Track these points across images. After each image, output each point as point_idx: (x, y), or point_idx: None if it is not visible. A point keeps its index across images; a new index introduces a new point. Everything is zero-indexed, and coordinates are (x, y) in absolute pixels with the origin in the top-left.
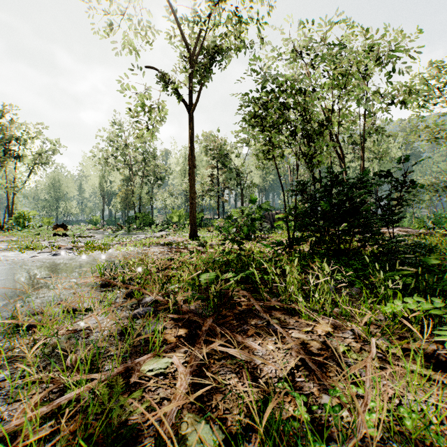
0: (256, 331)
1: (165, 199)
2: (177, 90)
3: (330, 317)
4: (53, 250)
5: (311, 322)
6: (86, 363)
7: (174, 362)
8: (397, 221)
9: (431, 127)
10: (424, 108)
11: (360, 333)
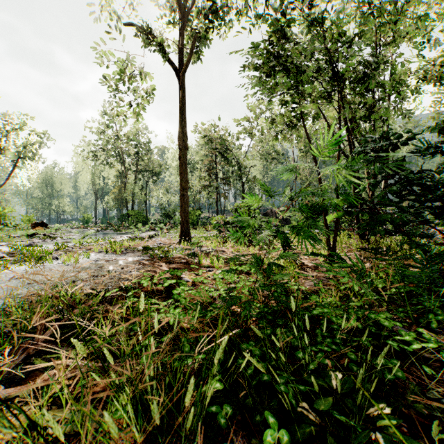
0: None
1: (160, 196)
2: (163, 45)
3: None
4: None
5: None
6: None
7: None
8: None
9: None
10: None
11: None
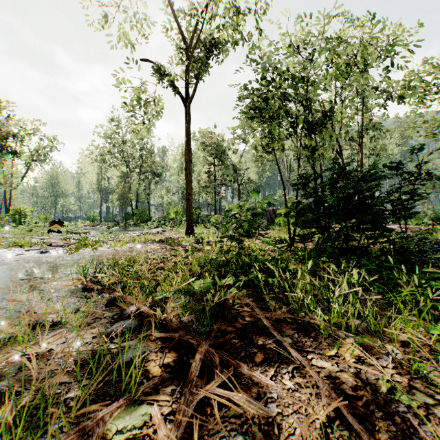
0: (266, 356)
1: (162, 195)
2: (173, 82)
3: (354, 333)
4: (43, 247)
5: (359, 366)
6: (24, 421)
7: (153, 417)
8: (410, 217)
9: (430, 123)
10: (422, 104)
11: (400, 359)
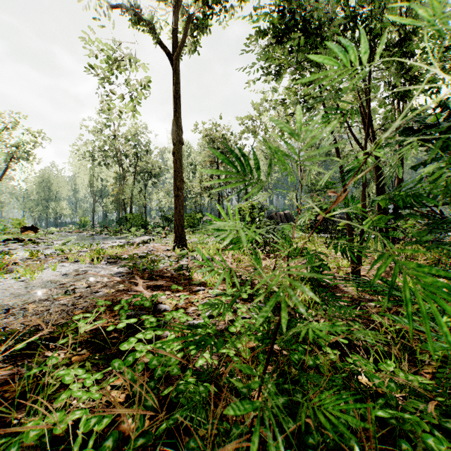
0: None
1: (160, 198)
2: (154, 24)
3: None
4: None
5: None
6: None
7: None
8: None
9: None
10: None
11: None
